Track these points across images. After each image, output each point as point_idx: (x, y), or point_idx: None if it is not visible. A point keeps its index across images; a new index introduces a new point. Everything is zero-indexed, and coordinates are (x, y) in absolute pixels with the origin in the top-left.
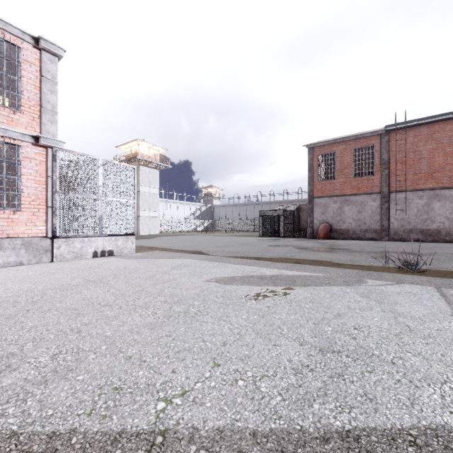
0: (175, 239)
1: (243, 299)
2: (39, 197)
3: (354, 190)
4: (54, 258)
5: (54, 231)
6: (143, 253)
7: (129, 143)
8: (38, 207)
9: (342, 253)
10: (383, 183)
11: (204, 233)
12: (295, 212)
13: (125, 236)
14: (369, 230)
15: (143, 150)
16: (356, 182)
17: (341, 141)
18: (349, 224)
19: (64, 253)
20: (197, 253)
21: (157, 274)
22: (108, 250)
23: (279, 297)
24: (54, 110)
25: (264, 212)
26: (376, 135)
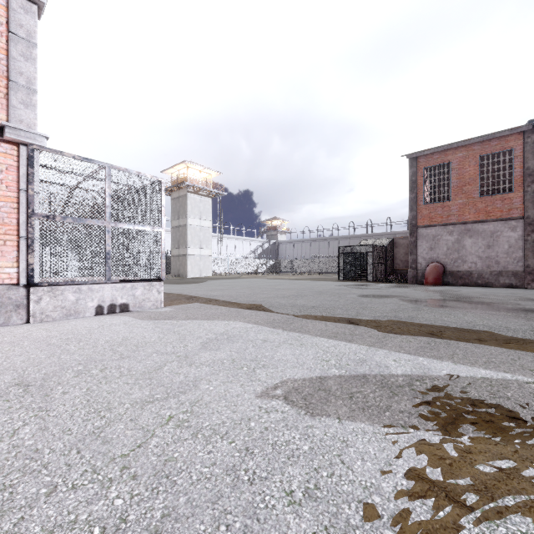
0: (229, 284)
1: (384, 530)
2: (5, 221)
3: (480, 214)
4: (30, 318)
5: (30, 275)
6: (173, 308)
7: (176, 166)
8: (4, 238)
9: (494, 311)
10: (529, 204)
11: (267, 276)
12: (387, 248)
13: (147, 282)
14: (505, 272)
15: (193, 174)
16: (483, 203)
17: (460, 147)
18: (472, 263)
19: (48, 309)
20: (254, 307)
21: (168, 362)
22: (120, 303)
23: (510, 520)
24: (31, 87)
25: (345, 248)
26: (516, 134)
